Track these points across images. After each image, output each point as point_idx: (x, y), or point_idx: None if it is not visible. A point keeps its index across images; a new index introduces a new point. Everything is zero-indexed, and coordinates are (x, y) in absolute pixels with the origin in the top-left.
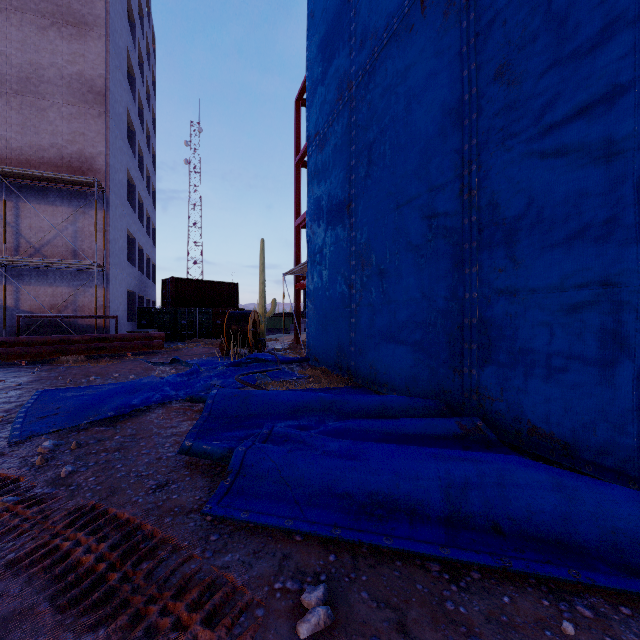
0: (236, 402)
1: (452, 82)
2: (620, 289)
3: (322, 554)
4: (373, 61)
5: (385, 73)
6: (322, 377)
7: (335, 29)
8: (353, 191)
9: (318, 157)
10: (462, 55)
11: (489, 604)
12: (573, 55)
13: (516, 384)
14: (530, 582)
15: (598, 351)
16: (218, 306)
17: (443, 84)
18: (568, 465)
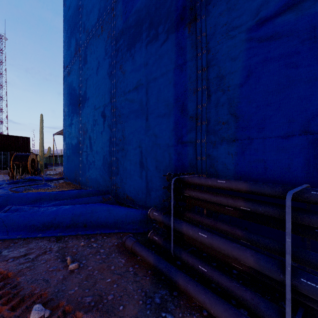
0: (0, 199)
1: (109, 65)
2: (143, 148)
3: (8, 244)
4: (87, 42)
5: (91, 50)
6: (64, 186)
7: (74, 19)
8: (80, 99)
9: (67, 78)
10: (112, 56)
11: (63, 244)
12: (135, 70)
13: (124, 181)
14: (83, 237)
15: (139, 168)
16: (14, 150)
17: (107, 64)
18: (134, 207)
